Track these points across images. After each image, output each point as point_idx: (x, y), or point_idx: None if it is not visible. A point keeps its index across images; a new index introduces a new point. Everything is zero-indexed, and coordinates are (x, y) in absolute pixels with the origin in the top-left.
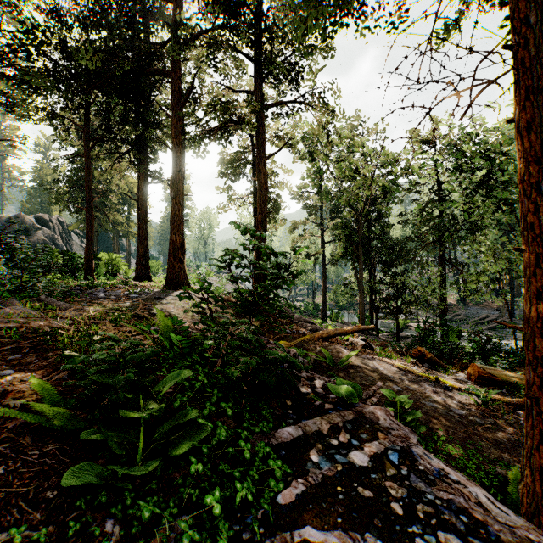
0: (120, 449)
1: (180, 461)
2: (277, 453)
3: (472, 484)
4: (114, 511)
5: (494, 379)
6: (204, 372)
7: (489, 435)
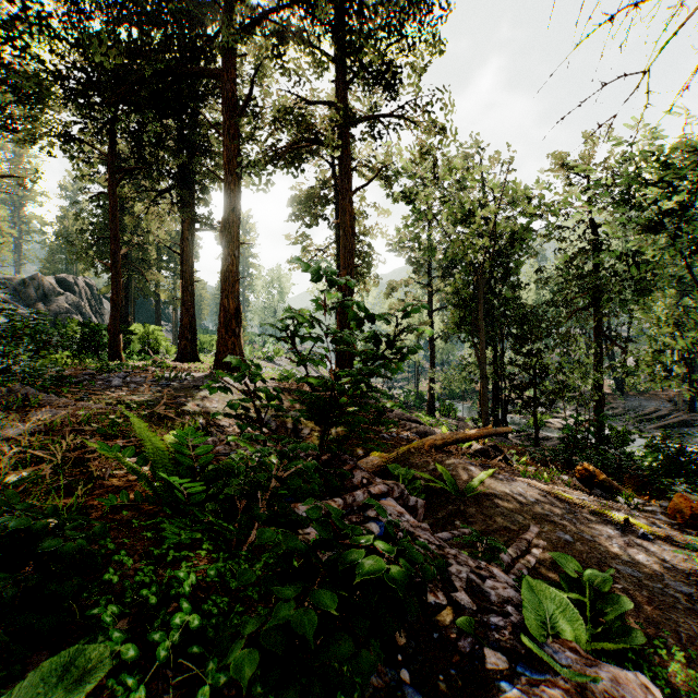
0: None
1: None
2: None
3: None
4: None
5: None
6: (221, 558)
7: None
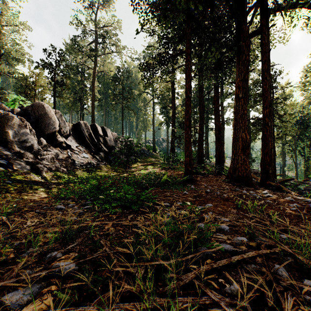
0: None
1: None
2: None
3: None
4: None
5: None
6: None
7: None
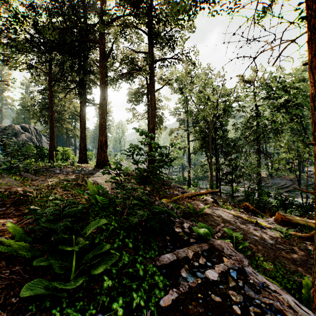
0: (60, 270)
1: (98, 277)
2: (160, 271)
3: (284, 293)
4: (55, 311)
5: (290, 222)
6: (116, 219)
7: (289, 256)
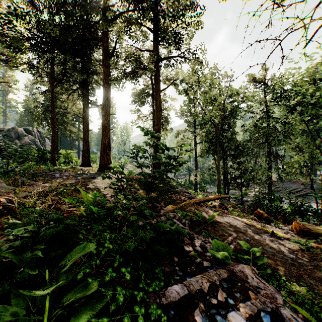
0: (27, 319)
1: None
2: (166, 313)
3: None
4: None
5: (310, 232)
6: None
7: (314, 275)
